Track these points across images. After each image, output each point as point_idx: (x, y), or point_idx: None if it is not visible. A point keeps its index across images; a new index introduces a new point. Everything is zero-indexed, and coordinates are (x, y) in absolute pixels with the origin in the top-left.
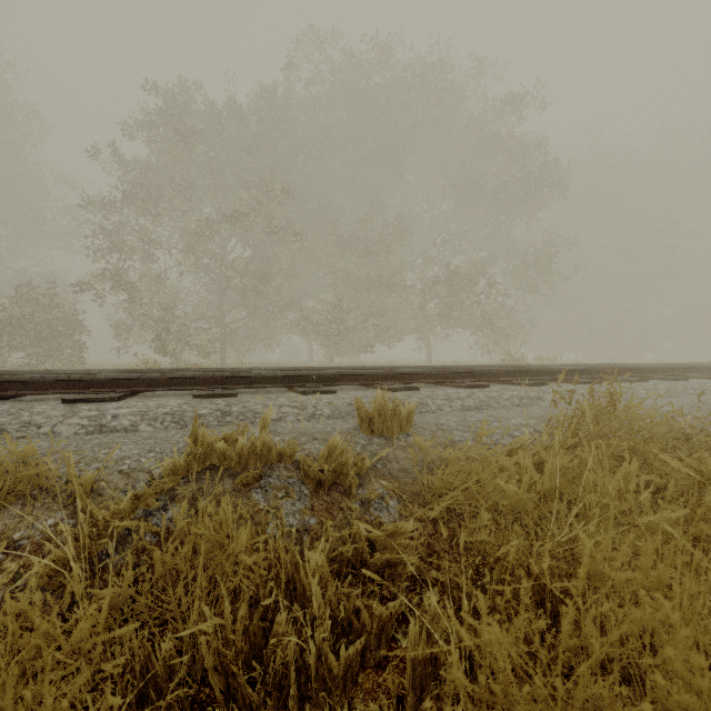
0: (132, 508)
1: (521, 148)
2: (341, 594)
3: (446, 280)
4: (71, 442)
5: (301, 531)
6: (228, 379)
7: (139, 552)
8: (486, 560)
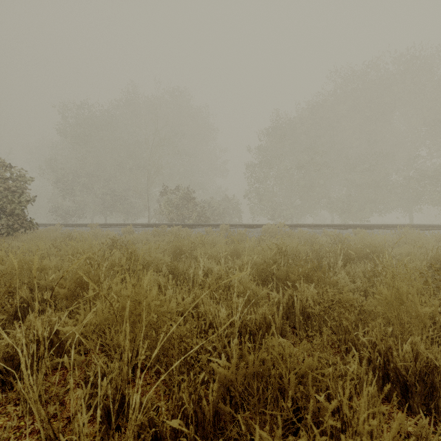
0: None
1: None
2: None
3: (416, 179)
4: None
5: None
6: (319, 226)
7: None
8: None
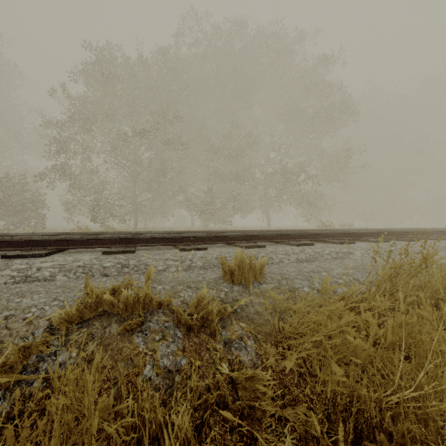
0: (24, 356)
1: (328, 89)
2: None
3: (280, 174)
4: None
5: (173, 371)
6: (130, 239)
7: (25, 399)
8: (335, 406)
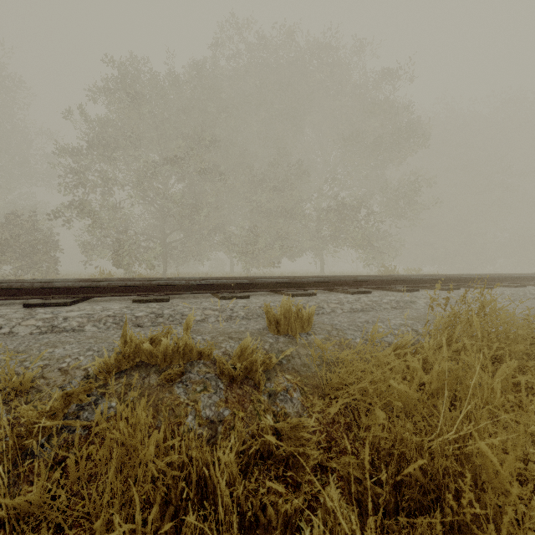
0: (65, 404)
1: (393, 109)
2: (249, 489)
3: (335, 210)
4: (24, 341)
5: (216, 422)
6: (162, 287)
7: (69, 445)
8: (380, 452)
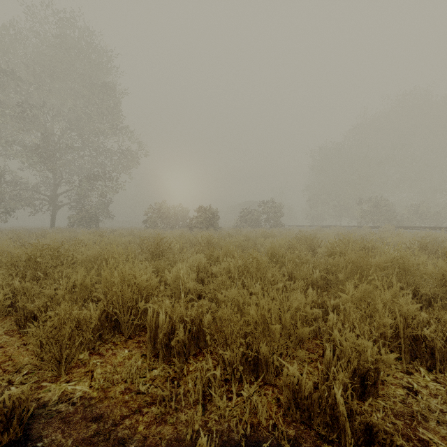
0: None
1: None
2: None
3: None
4: None
5: None
6: None
7: None
8: None
